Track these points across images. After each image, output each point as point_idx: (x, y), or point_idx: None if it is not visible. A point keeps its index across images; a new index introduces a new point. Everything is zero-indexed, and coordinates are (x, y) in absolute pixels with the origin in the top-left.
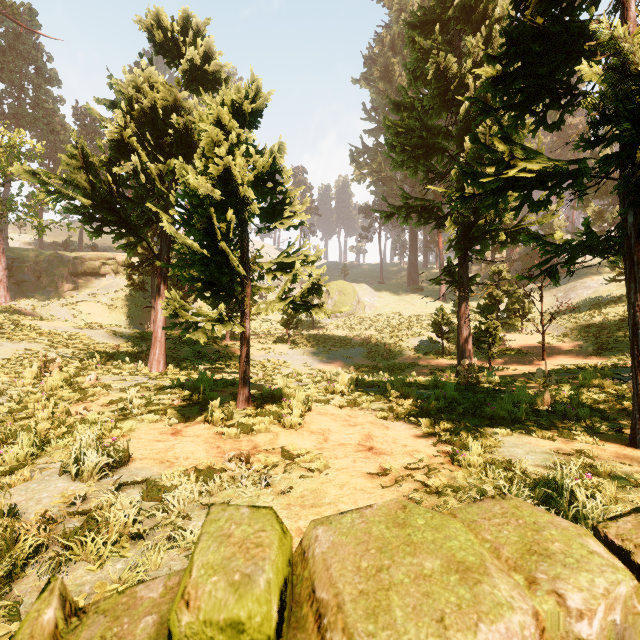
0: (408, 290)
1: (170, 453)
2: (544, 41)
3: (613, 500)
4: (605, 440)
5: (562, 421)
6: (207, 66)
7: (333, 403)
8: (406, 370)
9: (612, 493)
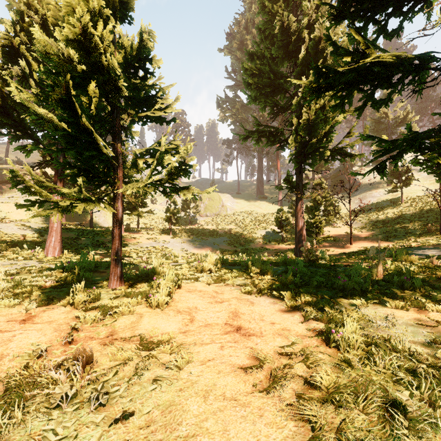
0: (257, 198)
1: None
2: None
3: None
4: None
5: (401, 290)
6: None
7: (202, 280)
8: (257, 253)
9: None
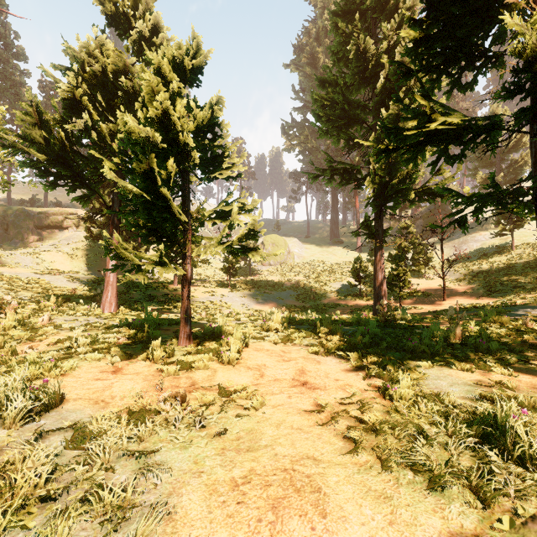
0: (330, 243)
1: (107, 392)
2: (462, 5)
3: None
4: (518, 371)
5: (475, 354)
6: (155, 38)
7: (268, 339)
8: (330, 310)
9: None
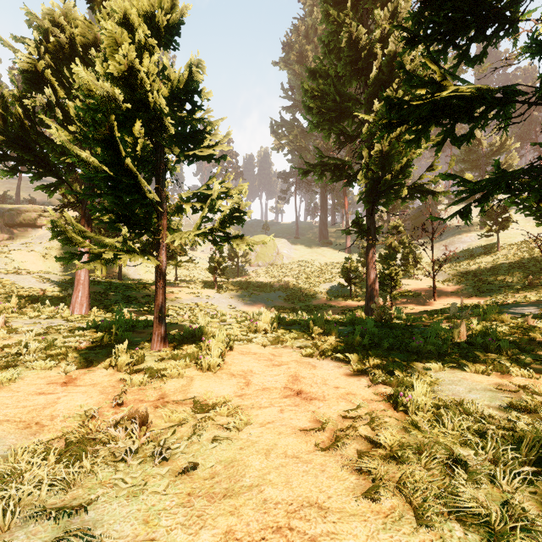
0: (319, 244)
1: (47, 411)
2: None
3: None
4: (538, 373)
5: (485, 354)
6: None
7: (256, 341)
8: (320, 311)
9: None
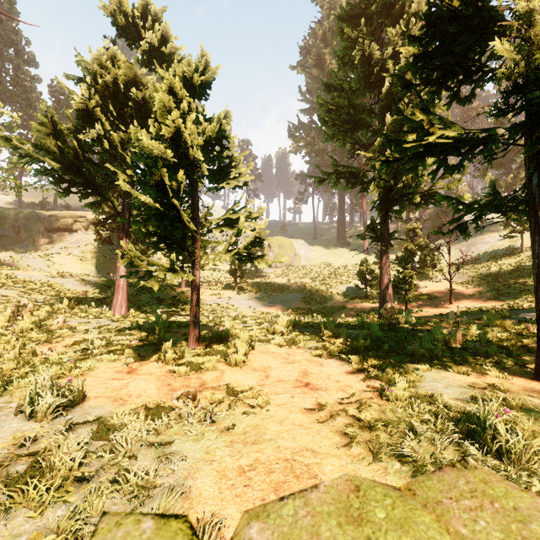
0: (337, 245)
1: (124, 391)
2: (459, 23)
3: (531, 434)
4: (512, 374)
5: (473, 357)
6: (164, 48)
7: (274, 342)
8: (336, 312)
9: (530, 427)
